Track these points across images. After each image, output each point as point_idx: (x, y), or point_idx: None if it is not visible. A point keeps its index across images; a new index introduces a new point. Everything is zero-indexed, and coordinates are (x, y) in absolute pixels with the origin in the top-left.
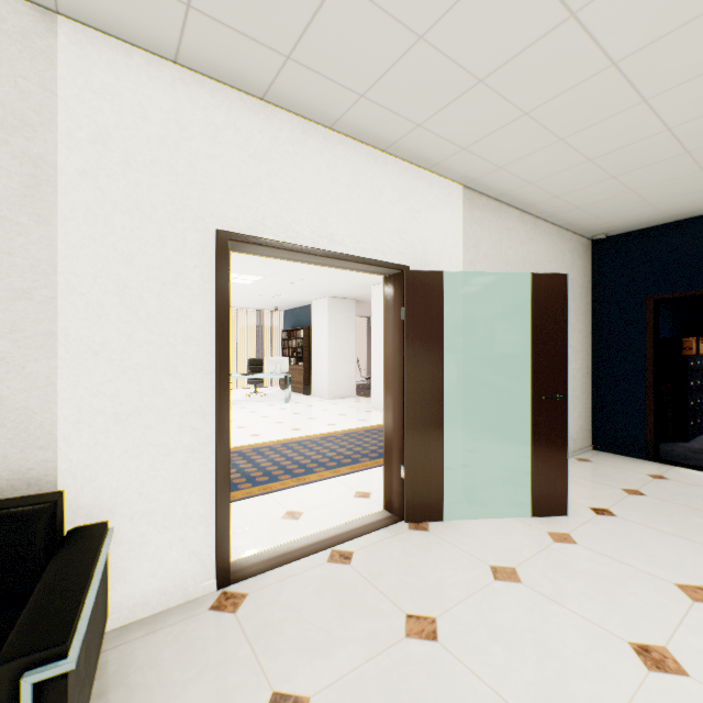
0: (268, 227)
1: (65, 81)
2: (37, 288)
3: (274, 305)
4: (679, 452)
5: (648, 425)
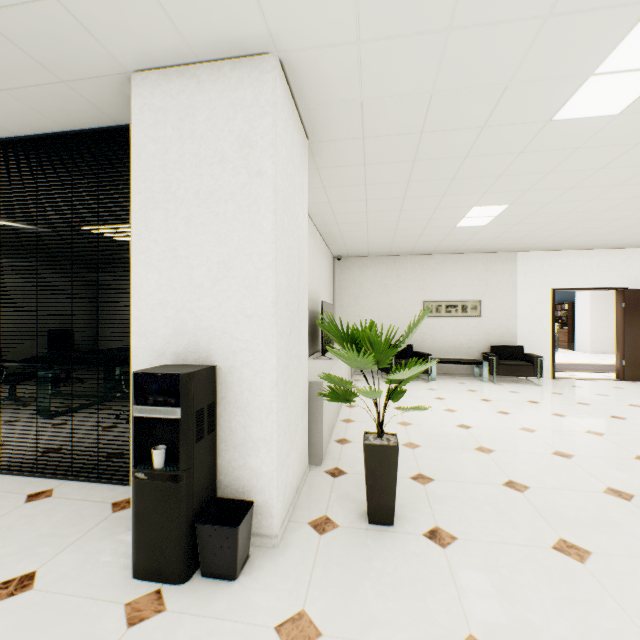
0: (565, 285)
1: (518, 265)
2: (514, 307)
3: None
4: None
5: None
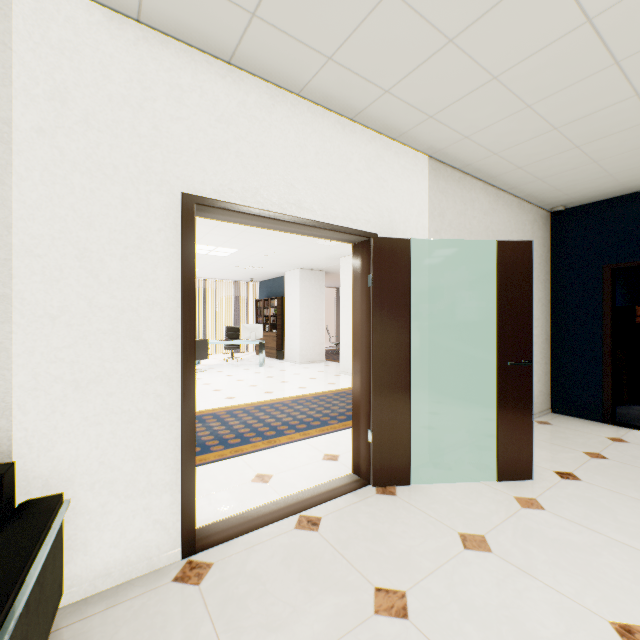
0: (235, 192)
1: (20, 35)
2: None
3: (249, 277)
4: (635, 415)
5: (606, 389)
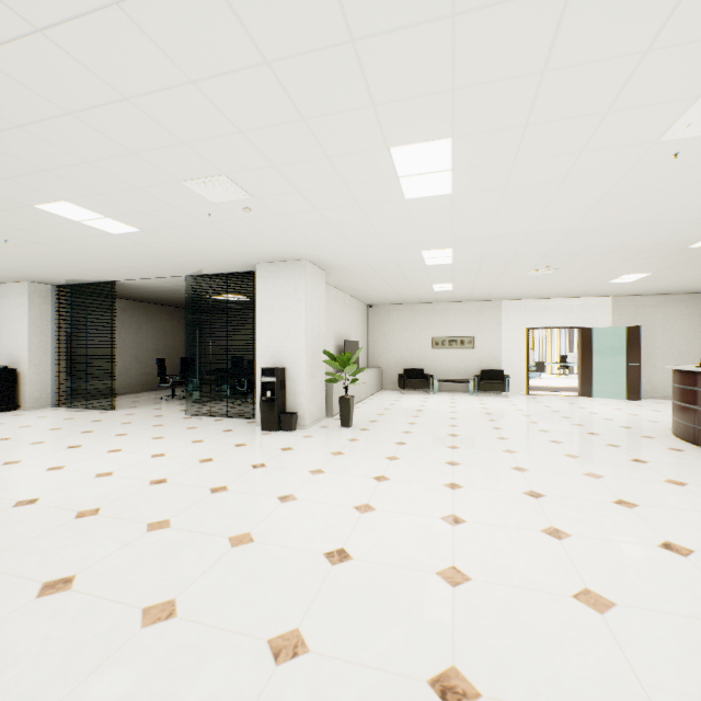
0: (537, 325)
1: (502, 310)
2: (499, 341)
3: None
4: None
5: None
